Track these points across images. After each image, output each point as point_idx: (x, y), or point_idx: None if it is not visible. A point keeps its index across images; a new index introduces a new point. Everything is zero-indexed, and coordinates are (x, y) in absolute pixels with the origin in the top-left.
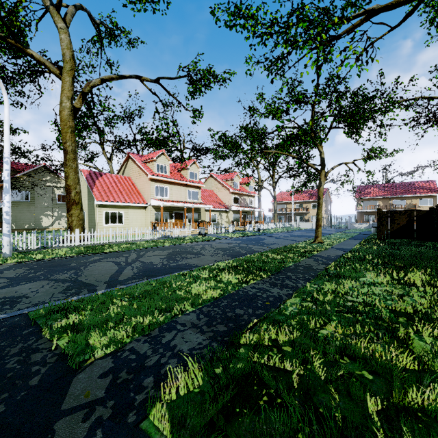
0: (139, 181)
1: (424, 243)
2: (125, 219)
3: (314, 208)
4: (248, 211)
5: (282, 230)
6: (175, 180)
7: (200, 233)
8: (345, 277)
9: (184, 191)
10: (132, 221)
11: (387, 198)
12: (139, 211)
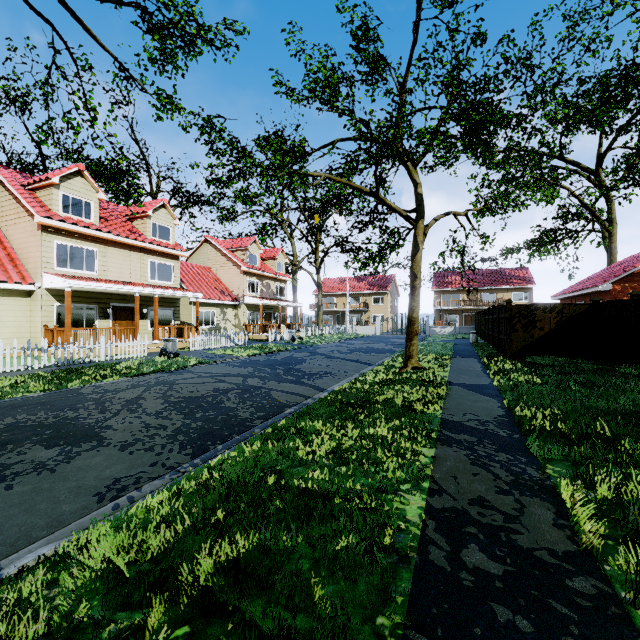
0: (15, 230)
1: (607, 367)
2: None
3: (376, 303)
4: (274, 306)
5: (332, 338)
6: (114, 235)
7: (163, 350)
8: None
9: (139, 261)
10: None
11: (473, 290)
12: (11, 302)
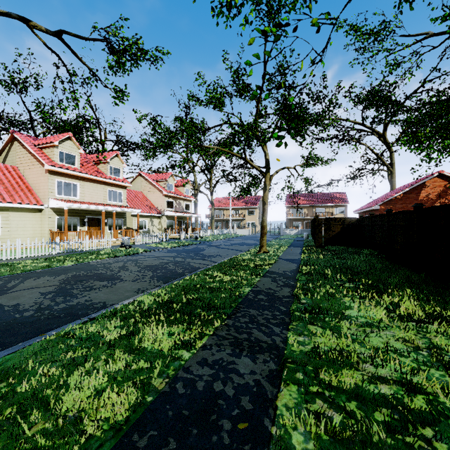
0: (30, 172)
1: (360, 251)
2: (3, 226)
3: (250, 214)
4: (184, 216)
5: (220, 237)
6: (89, 175)
7: (123, 244)
8: (334, 315)
9: (102, 190)
10: (16, 229)
11: (311, 206)
12: (30, 215)
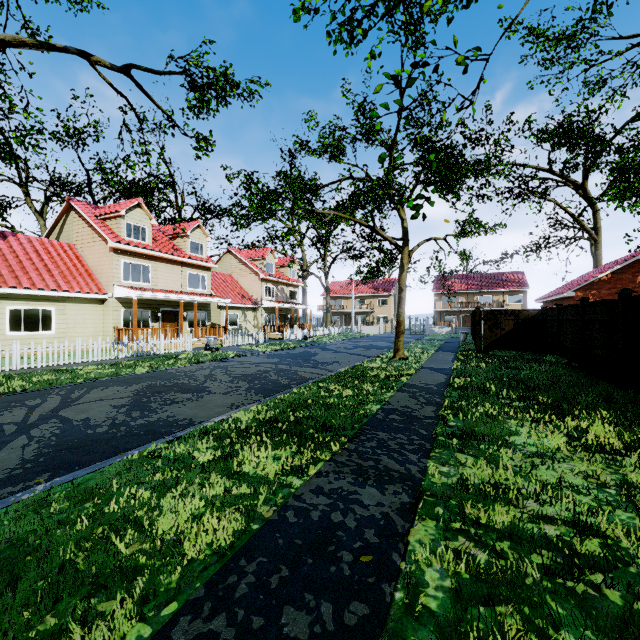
0: (90, 251)
1: (541, 357)
2: (58, 322)
3: (381, 305)
4: (288, 308)
5: (339, 337)
6: (163, 253)
7: (207, 345)
8: (492, 442)
9: (180, 273)
10: (74, 326)
11: (471, 293)
12: (91, 308)
